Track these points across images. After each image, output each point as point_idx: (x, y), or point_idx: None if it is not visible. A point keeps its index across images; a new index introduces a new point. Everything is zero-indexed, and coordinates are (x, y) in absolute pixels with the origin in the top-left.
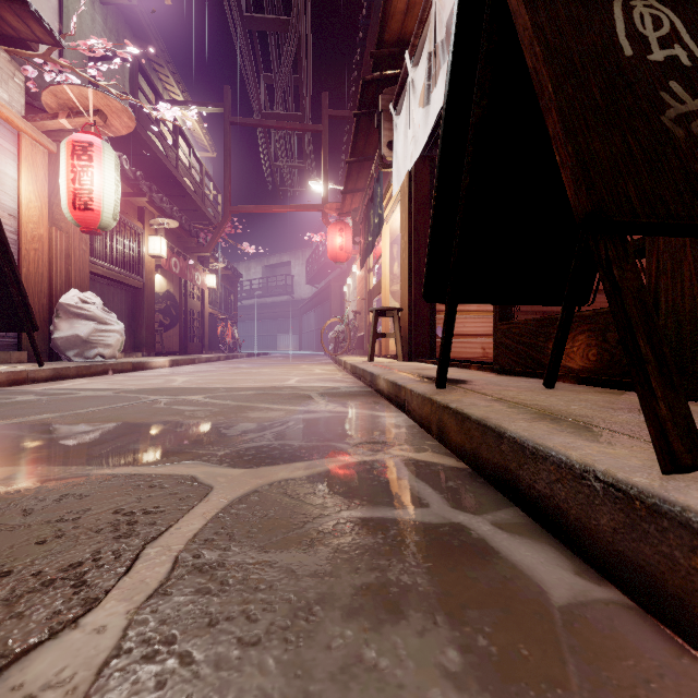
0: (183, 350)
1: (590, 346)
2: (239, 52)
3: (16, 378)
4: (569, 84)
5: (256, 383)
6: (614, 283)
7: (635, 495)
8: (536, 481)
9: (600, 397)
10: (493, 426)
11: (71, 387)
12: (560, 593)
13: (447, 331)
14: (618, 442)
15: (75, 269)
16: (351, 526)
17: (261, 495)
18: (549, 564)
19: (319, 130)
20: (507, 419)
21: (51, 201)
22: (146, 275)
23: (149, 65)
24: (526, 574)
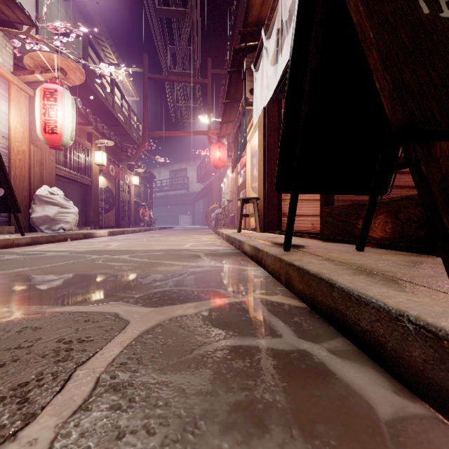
0: (117, 225)
1: (387, 222)
2: (153, 32)
3: (6, 244)
4: (385, 32)
5: (164, 247)
6: (422, 175)
7: (443, 336)
8: (359, 320)
9: (396, 257)
10: (326, 279)
11: (42, 250)
12: (384, 409)
13: (291, 212)
14: (420, 292)
15: (46, 172)
16: (227, 352)
17: (163, 328)
18: (373, 384)
19: (205, 82)
20: (336, 273)
21: (30, 128)
22: (93, 176)
23: (95, 41)
24: (357, 392)
